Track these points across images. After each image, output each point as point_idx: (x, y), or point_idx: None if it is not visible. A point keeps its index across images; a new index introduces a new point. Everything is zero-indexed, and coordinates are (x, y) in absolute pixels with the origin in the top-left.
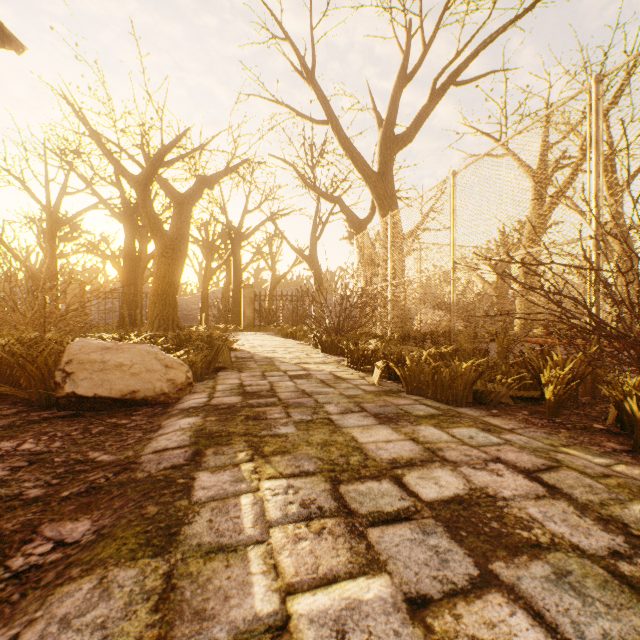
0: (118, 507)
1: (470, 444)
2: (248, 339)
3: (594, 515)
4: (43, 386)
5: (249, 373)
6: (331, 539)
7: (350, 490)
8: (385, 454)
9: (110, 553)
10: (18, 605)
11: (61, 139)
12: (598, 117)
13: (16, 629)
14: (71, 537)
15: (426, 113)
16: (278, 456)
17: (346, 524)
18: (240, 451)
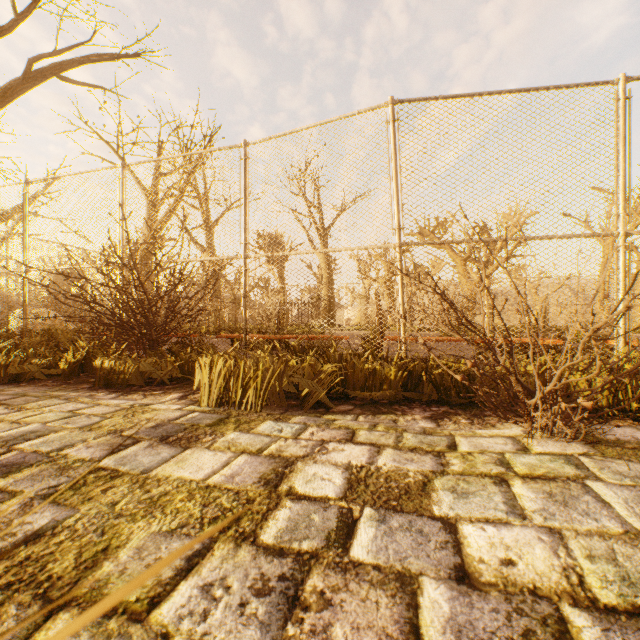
0: None
1: None
2: None
3: (14, 407)
4: None
5: None
6: None
7: None
8: None
9: None
10: None
11: None
12: (124, 189)
13: None
14: None
15: (21, 88)
16: None
17: None
18: None
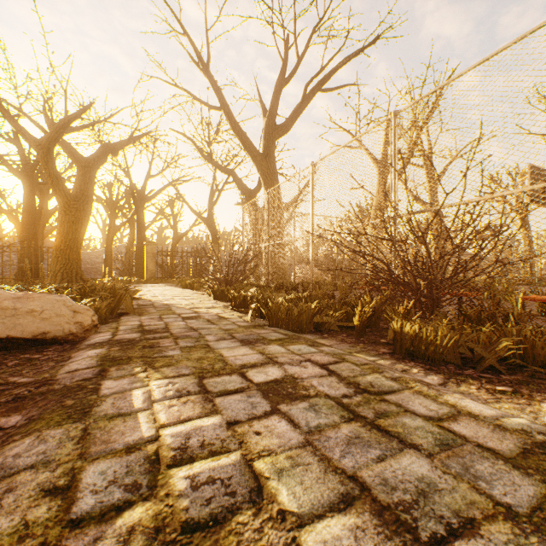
0: (42, 405)
1: (297, 353)
2: (150, 290)
3: (346, 382)
4: None
5: (148, 316)
6: (192, 404)
7: (210, 381)
8: (239, 362)
9: (42, 425)
10: None
11: None
12: (395, 139)
13: None
14: (7, 425)
15: (300, 110)
16: (165, 368)
17: (203, 397)
18: (137, 367)
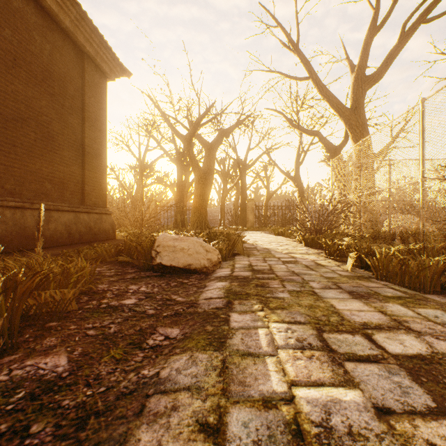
0: (191, 324)
1: (434, 321)
2: (251, 236)
3: None
4: (145, 259)
5: (254, 258)
6: (318, 362)
7: (330, 337)
8: (357, 318)
9: (192, 345)
10: (155, 360)
11: (145, 120)
12: None
13: (157, 369)
14: (171, 335)
15: (395, 52)
16: (279, 310)
17: (328, 356)
18: (254, 304)
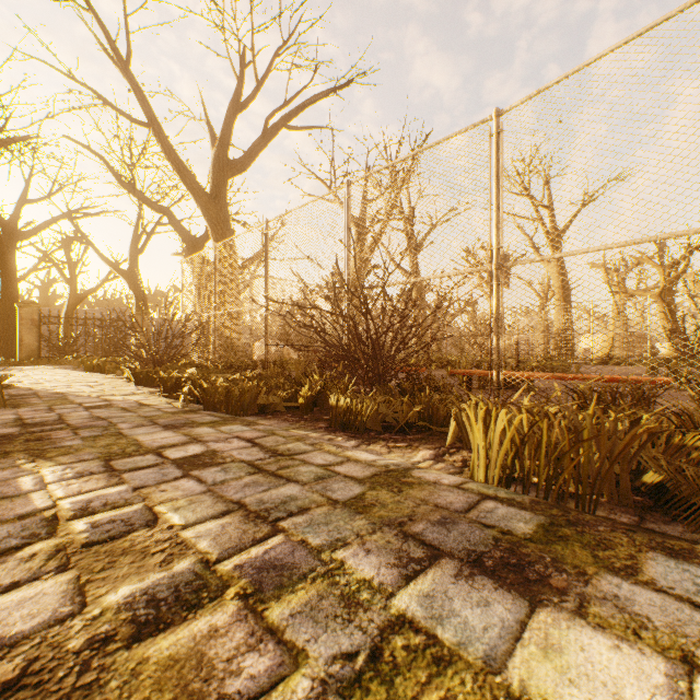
0: None
1: (227, 432)
2: (29, 375)
3: (267, 450)
4: None
5: (31, 408)
6: (96, 481)
7: (120, 462)
8: (158, 444)
9: None
10: None
11: None
12: (349, 209)
13: None
14: None
15: (260, 147)
16: (61, 457)
17: (110, 474)
18: (21, 459)
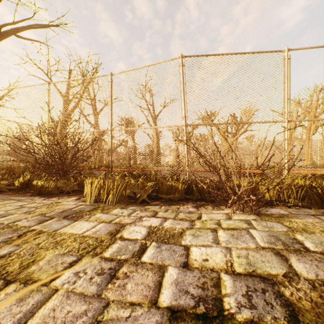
0: None
1: None
2: None
3: None
4: None
5: None
6: None
7: None
8: None
9: None
10: None
11: None
12: (50, 95)
13: None
14: None
15: None
16: None
17: None
18: None
